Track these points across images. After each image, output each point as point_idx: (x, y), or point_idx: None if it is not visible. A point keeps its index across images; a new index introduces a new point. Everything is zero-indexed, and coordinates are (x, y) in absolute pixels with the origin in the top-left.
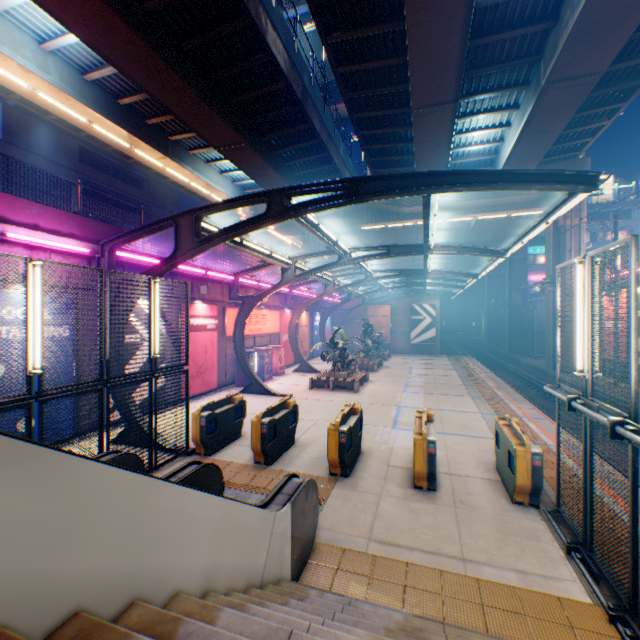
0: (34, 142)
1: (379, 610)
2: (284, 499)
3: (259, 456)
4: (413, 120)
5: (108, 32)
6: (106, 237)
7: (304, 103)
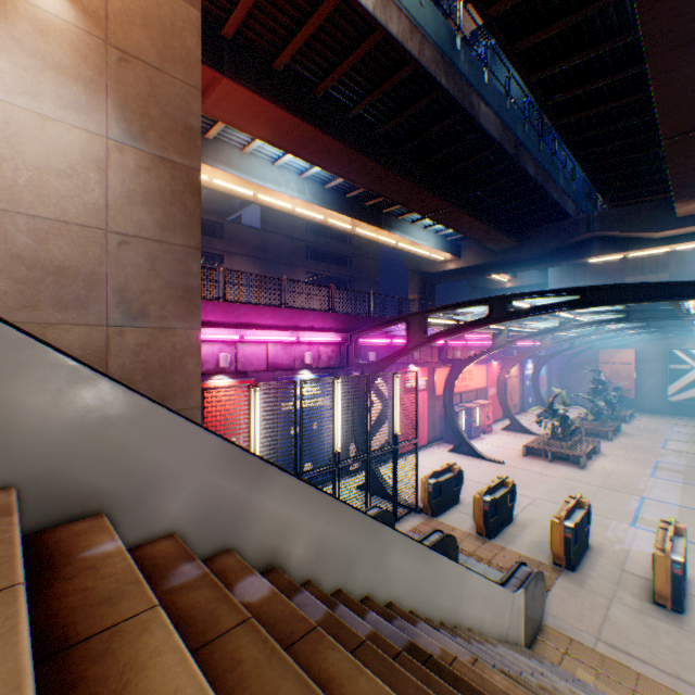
0: (278, 225)
1: (604, 694)
2: (517, 582)
3: (480, 528)
4: (664, 149)
5: (349, 164)
6: (348, 325)
7: (516, 156)
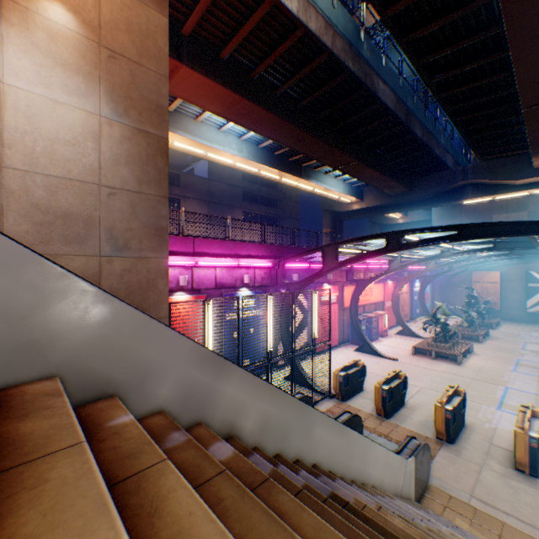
0: (221, 175)
1: (476, 538)
2: (408, 452)
3: (379, 410)
4: (523, 115)
5: (278, 129)
6: (277, 253)
7: (406, 122)
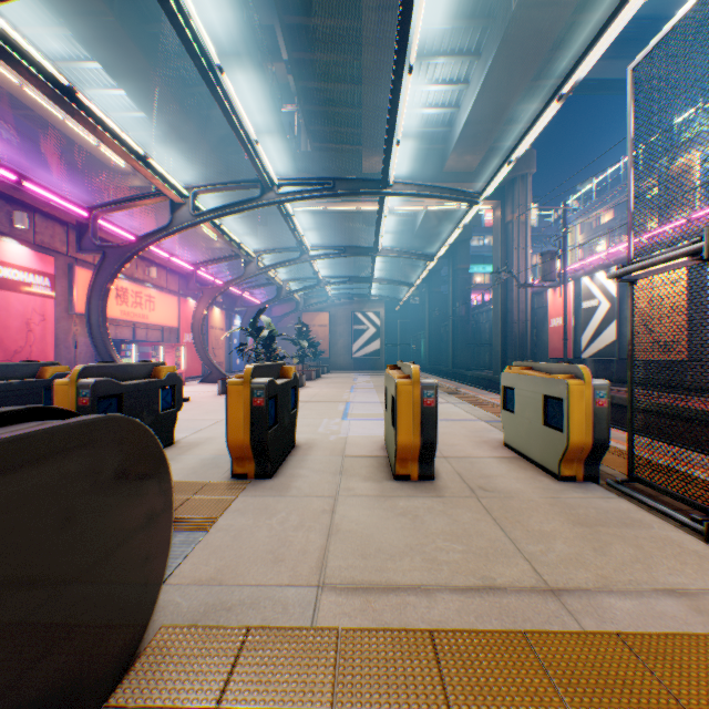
0: None
1: None
2: None
3: None
4: (364, 31)
5: None
6: None
7: None
